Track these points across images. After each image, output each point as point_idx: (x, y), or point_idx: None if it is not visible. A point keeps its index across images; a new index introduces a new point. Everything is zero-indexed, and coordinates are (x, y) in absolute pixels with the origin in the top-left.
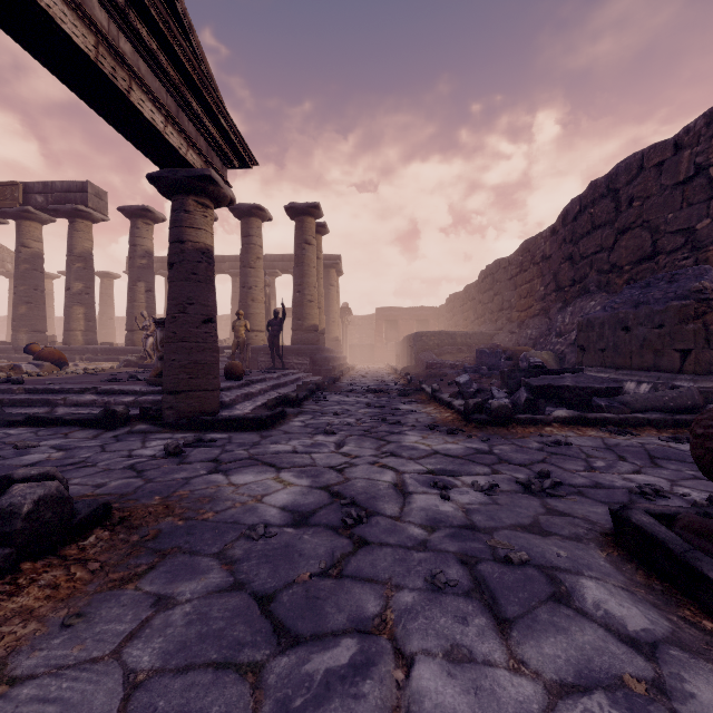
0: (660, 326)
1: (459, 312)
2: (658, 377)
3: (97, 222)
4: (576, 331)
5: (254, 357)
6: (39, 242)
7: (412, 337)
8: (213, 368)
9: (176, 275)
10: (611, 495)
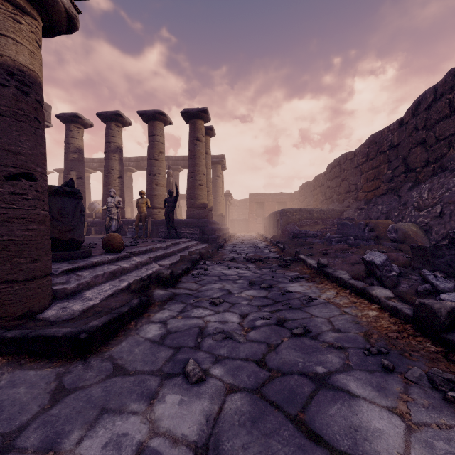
0: None
1: (310, 195)
2: None
3: None
4: (441, 204)
5: (157, 228)
6: None
7: (278, 212)
8: (28, 246)
9: None
10: None
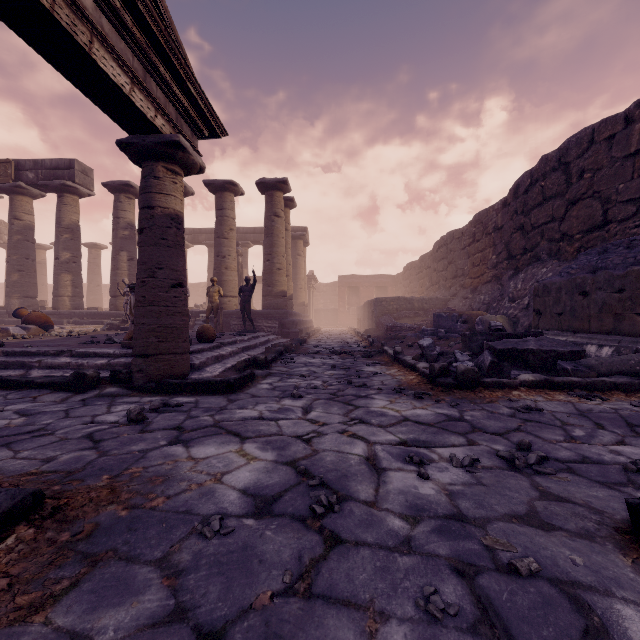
0: (620, 291)
1: (415, 279)
2: (619, 340)
3: (83, 196)
4: (529, 296)
5: (227, 320)
6: (30, 215)
7: (373, 302)
8: (182, 331)
9: (145, 240)
10: (605, 472)
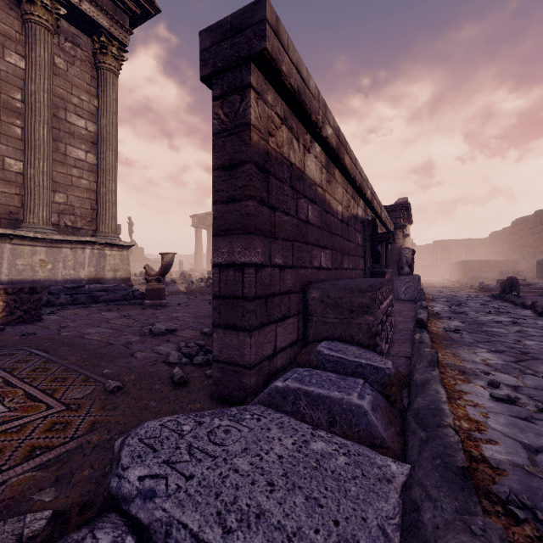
0: None
1: (498, 244)
2: None
3: None
4: None
5: None
6: None
7: (462, 262)
8: None
9: None
10: None
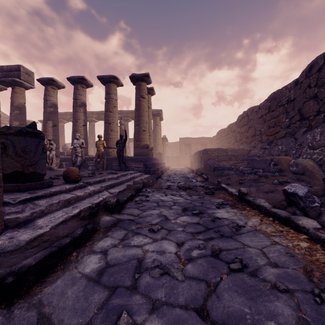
0: None
1: (224, 139)
2: None
3: (28, 88)
4: None
5: (111, 163)
6: None
7: (202, 151)
8: None
9: None
10: None
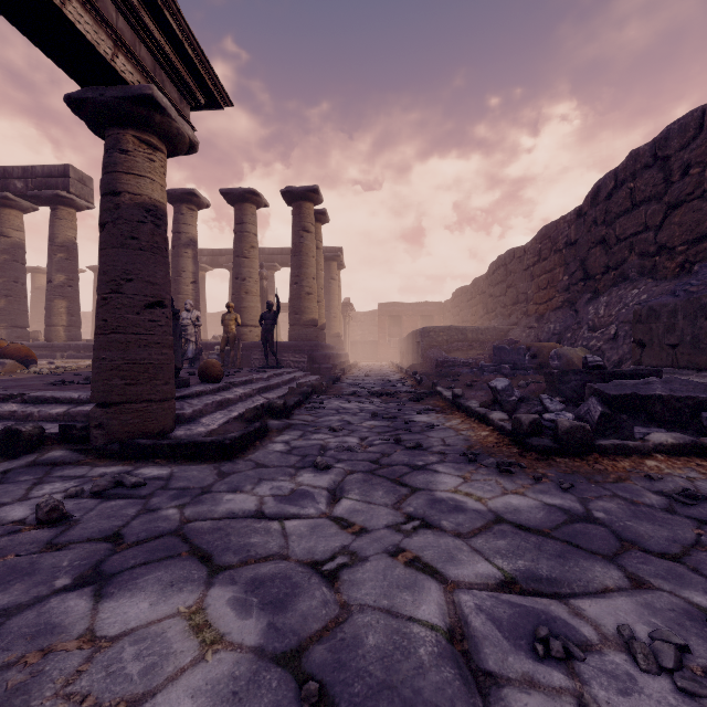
0: None
1: (466, 307)
2: None
3: (81, 209)
4: (616, 324)
5: (248, 354)
6: (20, 231)
7: (419, 332)
8: (162, 369)
9: (107, 240)
10: None
